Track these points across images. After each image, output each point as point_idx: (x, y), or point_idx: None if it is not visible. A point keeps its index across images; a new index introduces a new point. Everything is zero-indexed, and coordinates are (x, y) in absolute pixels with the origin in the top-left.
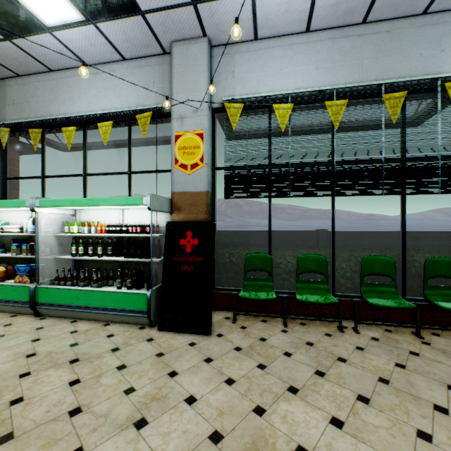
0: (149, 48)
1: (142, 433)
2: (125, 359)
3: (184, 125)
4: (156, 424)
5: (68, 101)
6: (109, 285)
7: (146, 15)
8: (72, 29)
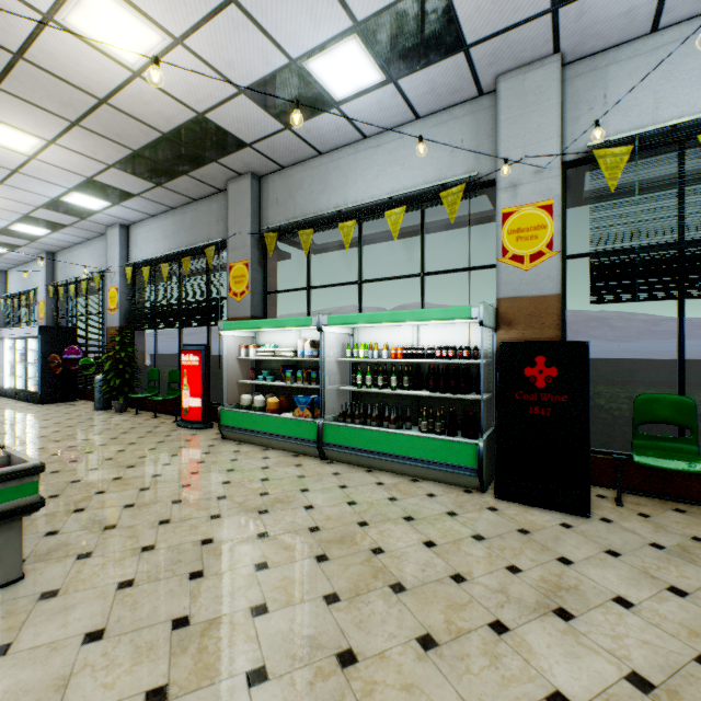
0: (457, 95)
1: (575, 627)
2: (475, 528)
3: (517, 196)
4: (589, 621)
5: (340, 189)
6: (406, 429)
7: (470, 50)
8: (364, 96)
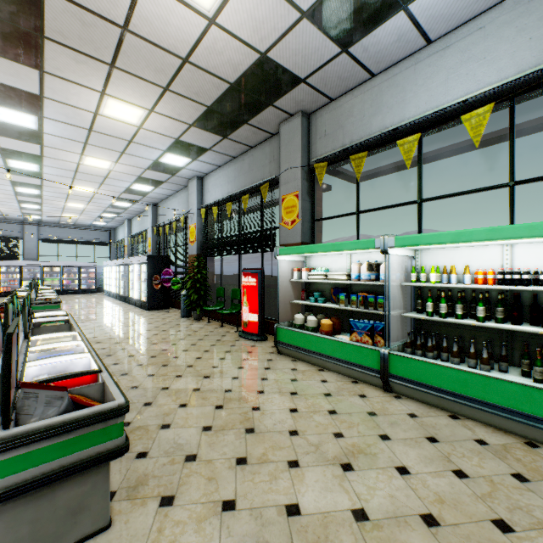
0: None
1: None
2: None
3: None
4: None
5: (395, 107)
6: (500, 370)
7: None
8: None
